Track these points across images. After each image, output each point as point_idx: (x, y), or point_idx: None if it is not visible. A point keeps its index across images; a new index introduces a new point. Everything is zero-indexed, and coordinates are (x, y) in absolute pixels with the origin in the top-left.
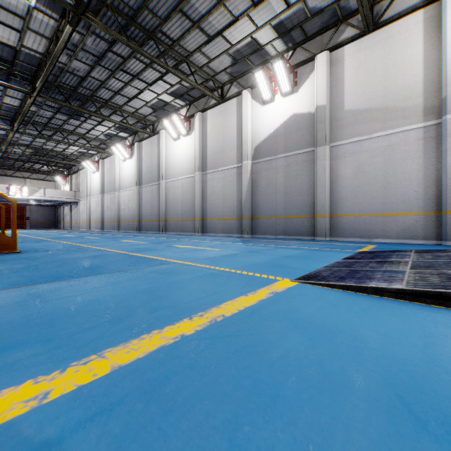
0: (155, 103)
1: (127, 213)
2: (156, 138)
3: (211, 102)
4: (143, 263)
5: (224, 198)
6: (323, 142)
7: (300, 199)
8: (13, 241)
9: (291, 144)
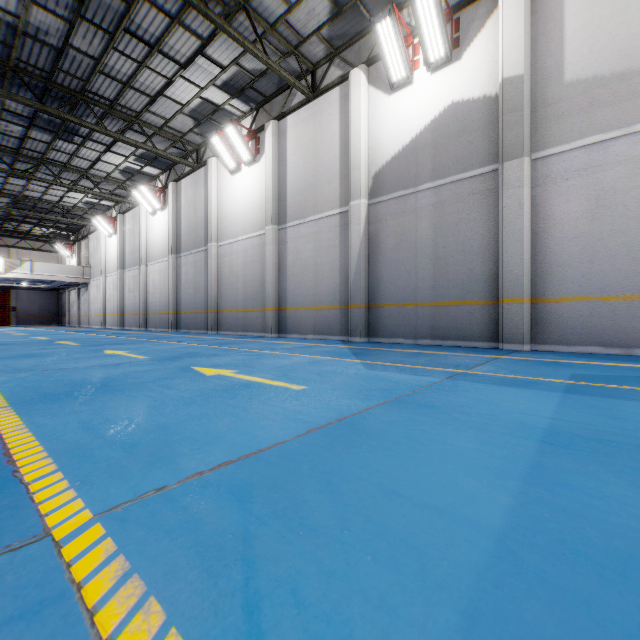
0: (197, 107)
1: (158, 299)
2: (202, 173)
3: (293, 101)
4: None
5: (317, 270)
6: (517, 151)
7: (466, 269)
8: None
9: (446, 161)
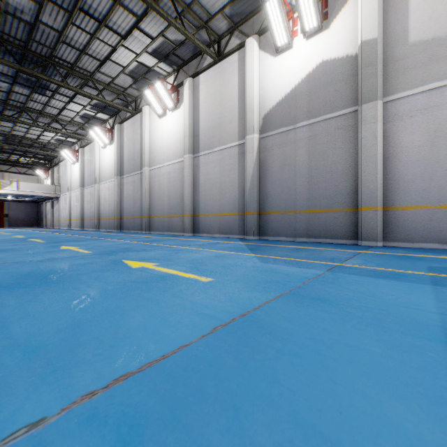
0: (134, 68)
1: (107, 208)
2: (138, 117)
3: (204, 63)
4: None
5: (221, 187)
6: (372, 96)
7: (333, 185)
8: None
9: (318, 105)
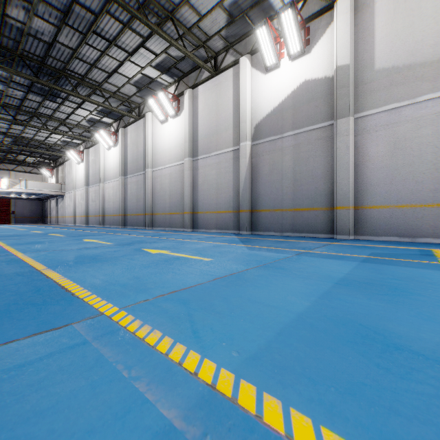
0: (139, 79)
1: (111, 206)
2: (141, 122)
3: (202, 76)
4: (0, 322)
5: (218, 187)
6: (345, 113)
7: (313, 187)
8: None
9: (301, 118)
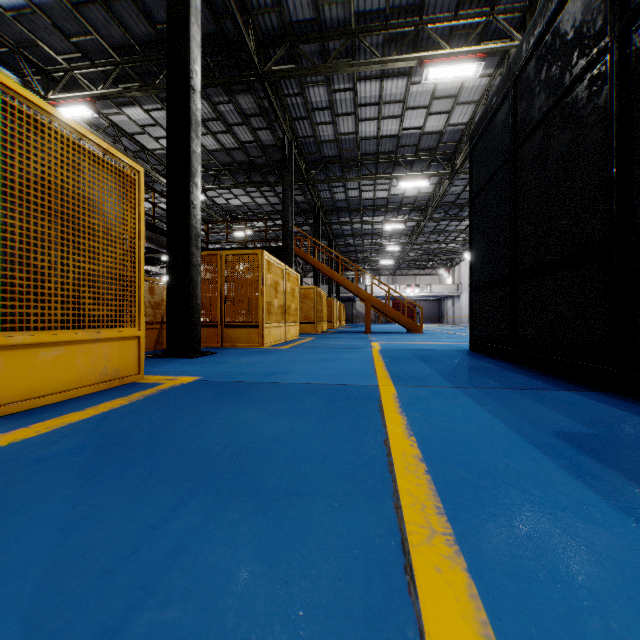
0: None
1: None
2: None
3: None
4: None
5: None
6: None
7: None
8: (421, 328)
9: None
